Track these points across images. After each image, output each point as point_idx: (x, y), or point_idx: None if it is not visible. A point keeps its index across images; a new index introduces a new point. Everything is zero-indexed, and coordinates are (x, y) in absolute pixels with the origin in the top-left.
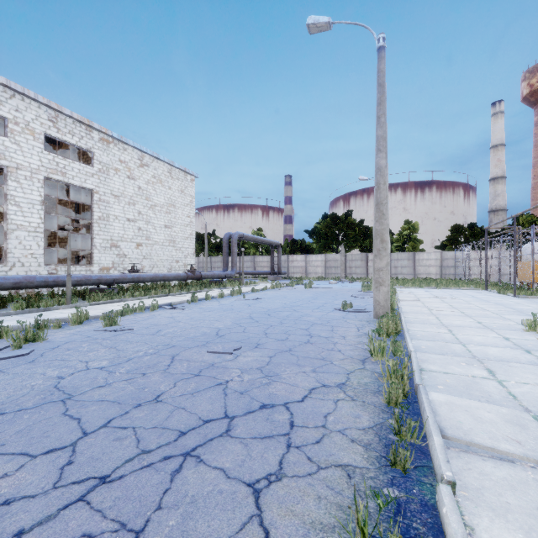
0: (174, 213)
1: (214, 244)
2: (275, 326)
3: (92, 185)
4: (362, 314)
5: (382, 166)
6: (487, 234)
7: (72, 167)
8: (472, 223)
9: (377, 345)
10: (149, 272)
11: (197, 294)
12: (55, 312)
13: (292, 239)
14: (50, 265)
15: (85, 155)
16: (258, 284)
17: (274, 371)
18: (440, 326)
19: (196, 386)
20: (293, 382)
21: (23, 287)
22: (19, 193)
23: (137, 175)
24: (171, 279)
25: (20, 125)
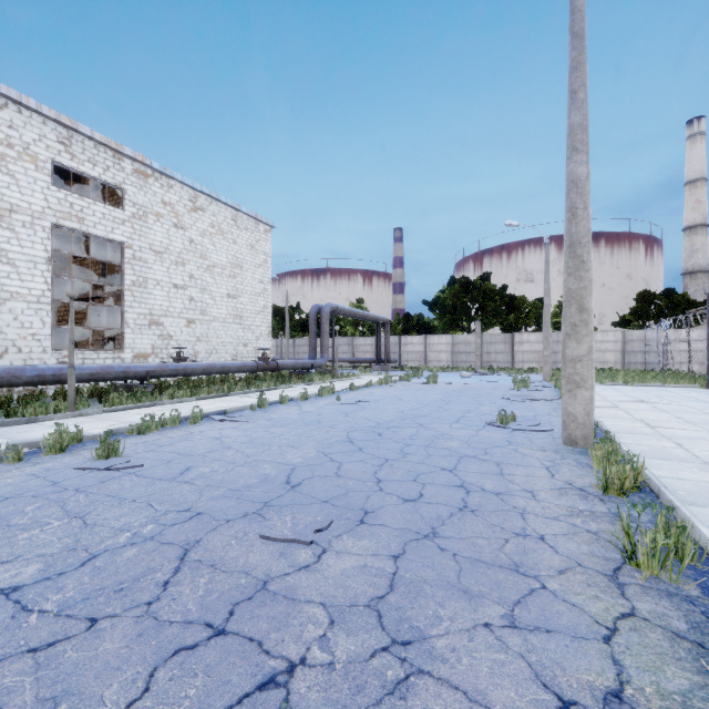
0: (241, 278)
1: (299, 321)
2: (393, 462)
3: (122, 236)
4: (539, 435)
5: (580, 178)
6: (694, 305)
7: (93, 210)
8: (669, 288)
9: (648, 543)
10: (205, 360)
11: (269, 393)
12: (43, 425)
13: (406, 314)
14: (61, 350)
15: (115, 195)
16: (359, 377)
17: (411, 622)
18: (704, 466)
19: (203, 692)
20: (471, 679)
21: (5, 384)
22: (14, 247)
23: (188, 223)
24: (234, 371)
25: (16, 148)
